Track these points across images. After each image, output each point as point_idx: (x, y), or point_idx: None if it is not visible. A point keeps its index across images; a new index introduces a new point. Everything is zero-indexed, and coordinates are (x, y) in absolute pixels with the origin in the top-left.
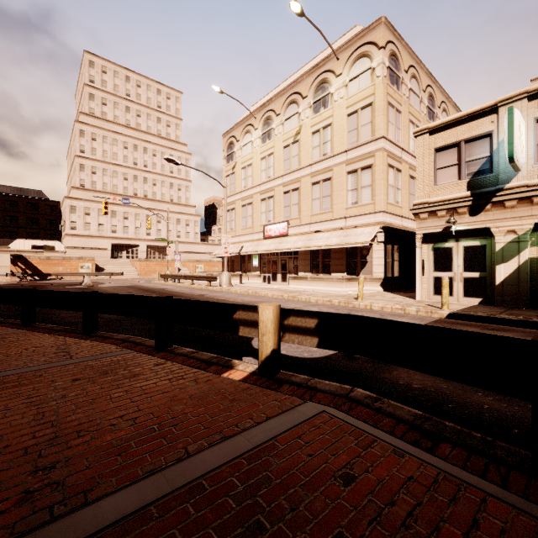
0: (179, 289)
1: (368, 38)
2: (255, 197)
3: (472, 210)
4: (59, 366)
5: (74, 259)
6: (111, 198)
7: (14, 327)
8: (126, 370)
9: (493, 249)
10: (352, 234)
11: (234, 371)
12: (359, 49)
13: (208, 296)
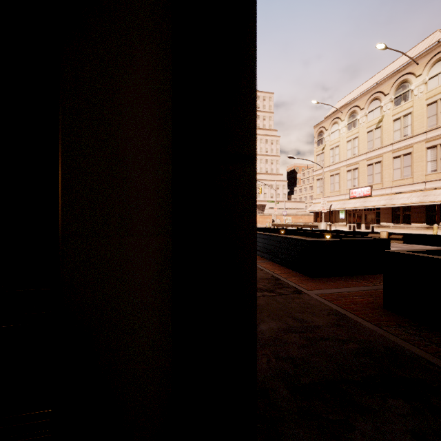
0: None
1: None
2: (341, 169)
3: None
4: None
5: None
6: None
7: None
8: None
9: None
10: (431, 195)
11: None
12: (438, 54)
13: None
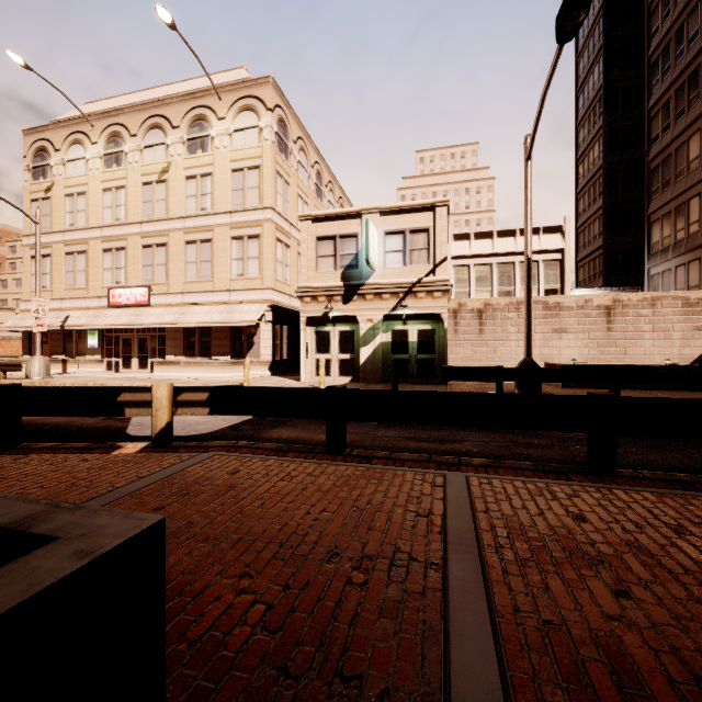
0: None
1: (256, 92)
2: (92, 244)
3: (345, 299)
4: None
5: None
6: None
7: None
8: None
9: (359, 334)
10: (238, 311)
11: (124, 449)
12: (245, 99)
13: None
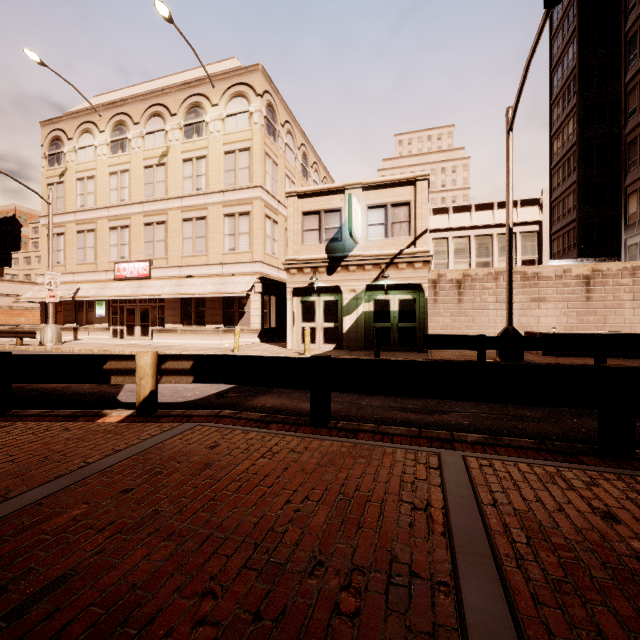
0: None
1: (246, 79)
2: (99, 223)
3: (329, 270)
4: None
5: None
6: None
7: None
8: None
9: (342, 303)
10: (230, 283)
11: (108, 417)
12: (237, 86)
13: None
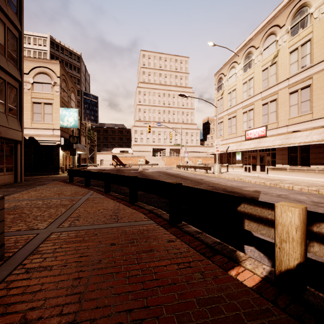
0: (187, 174)
1: None
2: (238, 112)
3: None
4: (108, 227)
5: (136, 157)
6: (151, 123)
7: (101, 193)
8: (146, 242)
9: None
10: None
11: (241, 269)
12: None
13: (205, 180)
